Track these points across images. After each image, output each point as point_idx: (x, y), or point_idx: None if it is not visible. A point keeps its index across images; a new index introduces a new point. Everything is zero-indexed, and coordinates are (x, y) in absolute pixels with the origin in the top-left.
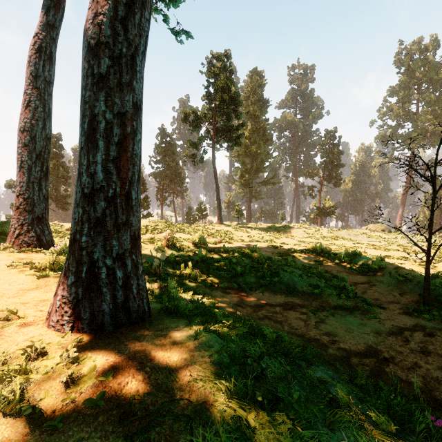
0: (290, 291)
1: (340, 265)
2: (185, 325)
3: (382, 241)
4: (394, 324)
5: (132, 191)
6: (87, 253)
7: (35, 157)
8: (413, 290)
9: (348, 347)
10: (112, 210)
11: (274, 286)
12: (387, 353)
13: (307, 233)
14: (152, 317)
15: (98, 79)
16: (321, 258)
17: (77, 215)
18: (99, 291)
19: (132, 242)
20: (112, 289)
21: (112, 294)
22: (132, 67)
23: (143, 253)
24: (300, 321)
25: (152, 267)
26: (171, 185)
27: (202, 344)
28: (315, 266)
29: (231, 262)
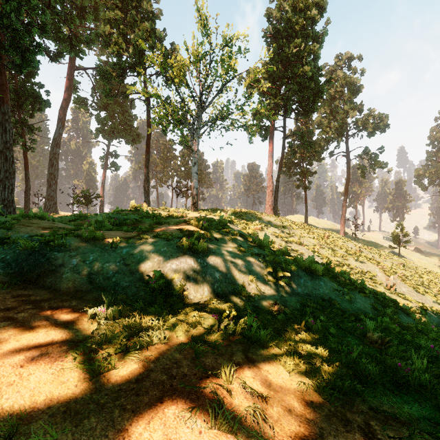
0: None
1: None
2: None
3: None
4: None
5: None
6: None
7: None
8: None
9: None
10: None
11: None
12: None
13: None
14: None
15: None
16: None
17: None
18: None
19: None
20: None
21: None
22: None
23: None
24: None
25: None
26: None
27: None
28: None
29: None
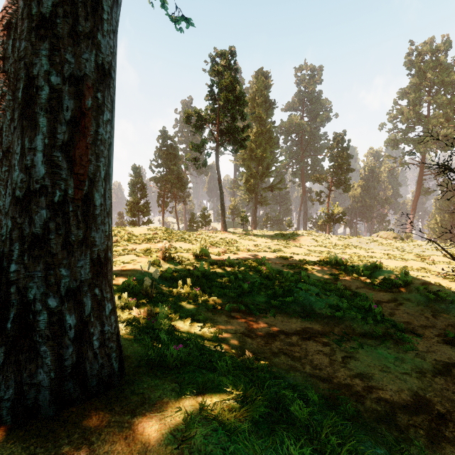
0: (306, 314)
1: (358, 279)
2: (171, 398)
3: (395, 249)
4: (437, 358)
5: (96, 194)
6: (17, 290)
7: (1, 154)
8: (447, 310)
9: (390, 397)
10: (61, 222)
11: (287, 308)
12: (440, 405)
13: (316, 241)
14: (125, 377)
15: (38, 22)
16: (337, 271)
17: (5, 229)
18: (34, 351)
19: (94, 268)
20: (56, 346)
21: (55, 354)
22: (96, 11)
23: (134, 268)
24: (323, 356)
25: (143, 287)
26: (173, 190)
27: (193, 450)
28: (332, 281)
29: (236, 277)
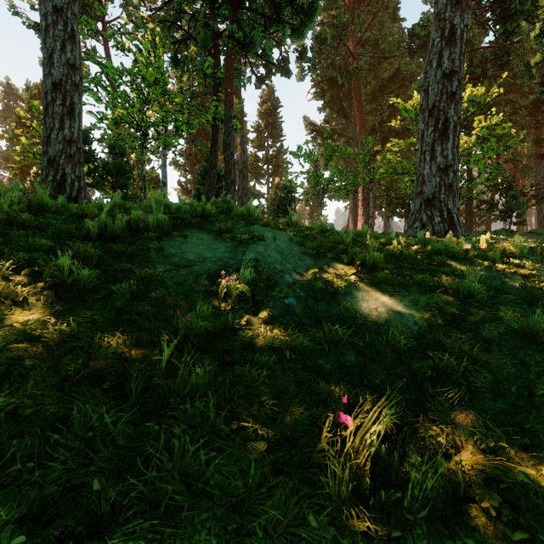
0: None
1: None
2: None
3: None
4: None
5: None
6: None
7: None
8: None
9: None
10: None
11: None
12: None
13: None
14: None
15: None
16: None
17: None
18: None
19: None
20: None
21: None
22: None
23: None
24: None
25: None
26: None
27: None
28: None
29: None
